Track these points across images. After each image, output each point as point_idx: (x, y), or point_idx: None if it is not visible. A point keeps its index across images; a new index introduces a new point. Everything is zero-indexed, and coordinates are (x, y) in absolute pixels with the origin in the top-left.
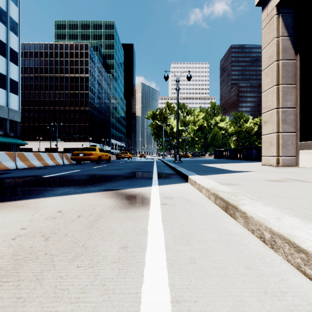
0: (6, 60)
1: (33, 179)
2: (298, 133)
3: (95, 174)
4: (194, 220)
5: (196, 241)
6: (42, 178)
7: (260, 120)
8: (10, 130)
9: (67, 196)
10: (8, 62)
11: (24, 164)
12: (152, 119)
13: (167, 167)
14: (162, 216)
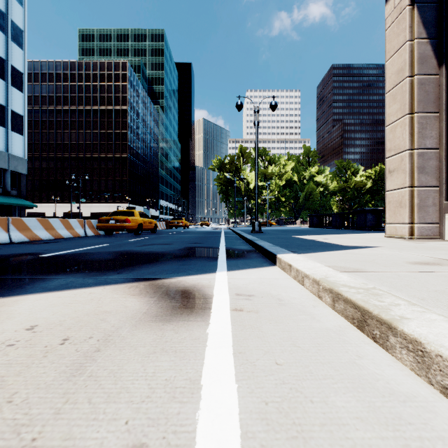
0: (5, 83)
1: (25, 259)
2: (443, 187)
3: (127, 252)
4: (300, 350)
5: (319, 424)
6: (41, 257)
7: (375, 172)
8: (12, 187)
9: (63, 292)
10: (8, 87)
11: (23, 236)
12: (218, 171)
13: (241, 240)
14: (233, 339)
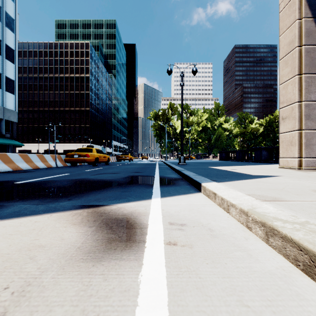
0: (1, 57)
1: None
2: None
3: (83, 179)
4: (252, 314)
5: None
6: (13, 184)
7: (265, 121)
8: (6, 131)
9: (11, 221)
10: (3, 60)
11: (8, 167)
12: (154, 120)
13: (171, 170)
14: (168, 292)
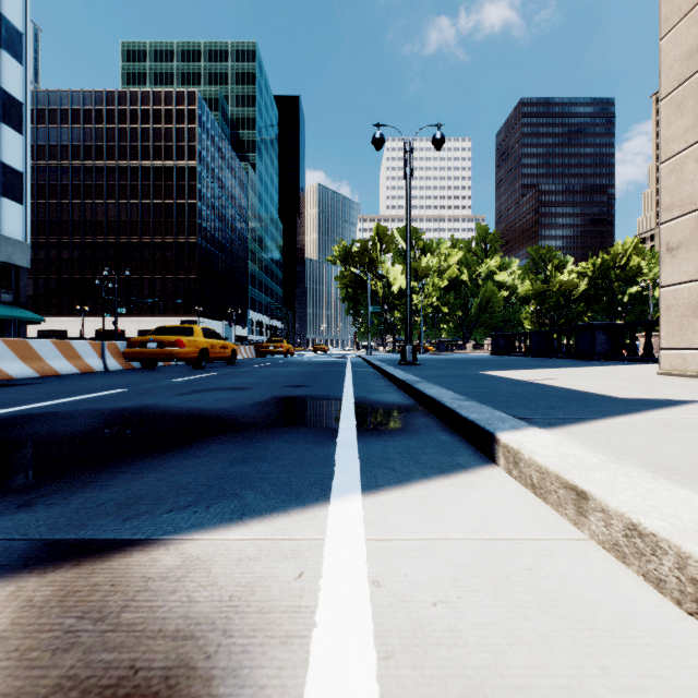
0: None
1: None
2: None
3: (141, 410)
4: None
5: None
6: None
7: (593, 266)
8: (4, 288)
9: None
10: None
11: None
12: (342, 264)
13: (383, 380)
14: None
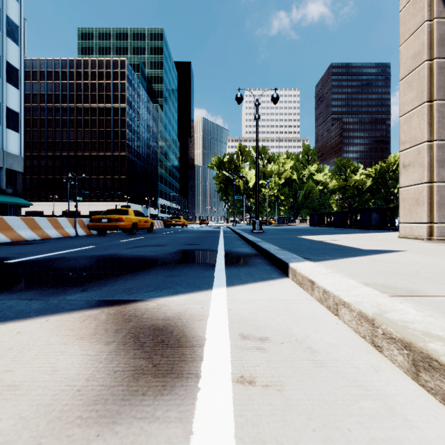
0: (0, 79)
1: None
2: None
3: (111, 256)
4: None
5: None
6: (4, 264)
7: (375, 170)
8: (7, 185)
9: None
10: (3, 83)
11: (4, 236)
12: (217, 169)
13: (241, 241)
14: None
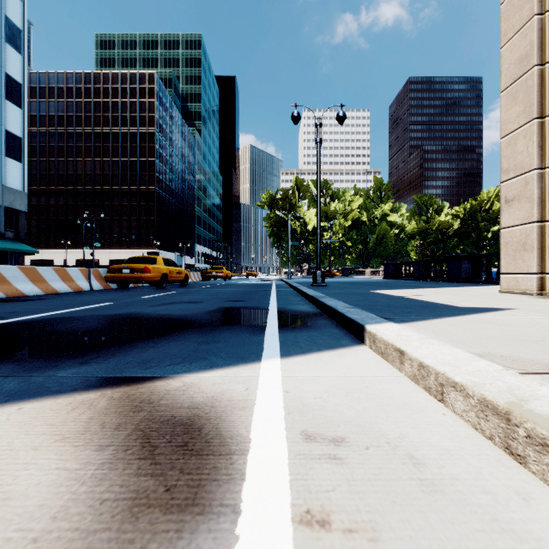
0: None
1: None
2: None
3: (130, 315)
4: None
5: None
6: None
7: (464, 210)
8: (7, 227)
9: None
10: (1, 101)
11: None
12: (269, 208)
13: (299, 296)
14: None
